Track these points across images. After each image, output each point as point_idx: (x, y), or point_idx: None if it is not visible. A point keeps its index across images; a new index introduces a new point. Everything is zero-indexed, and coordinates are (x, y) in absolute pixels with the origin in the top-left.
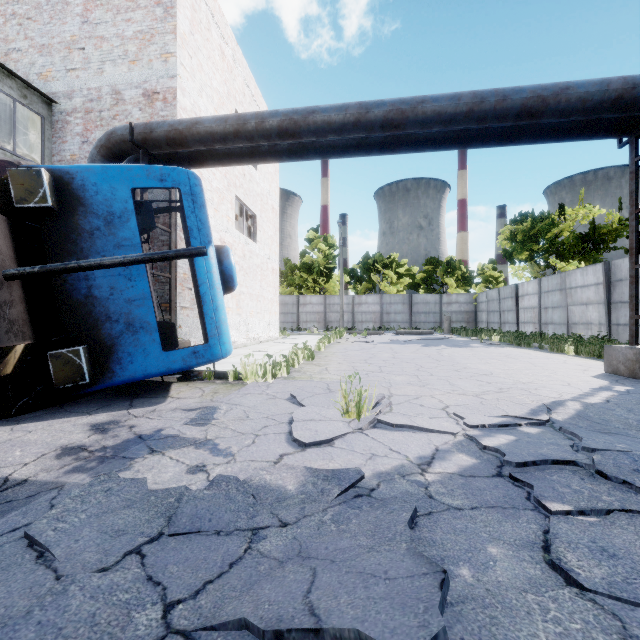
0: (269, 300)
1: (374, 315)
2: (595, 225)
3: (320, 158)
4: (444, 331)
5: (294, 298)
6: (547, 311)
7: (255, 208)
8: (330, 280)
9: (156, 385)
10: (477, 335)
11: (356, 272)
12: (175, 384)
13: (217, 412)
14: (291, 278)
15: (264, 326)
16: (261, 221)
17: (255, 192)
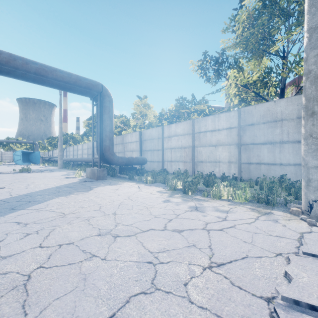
0: None
1: (10, 157)
2: None
3: None
4: None
5: None
6: None
7: None
8: None
9: None
10: None
11: (3, 143)
12: None
13: None
14: None
15: None
16: None
17: None
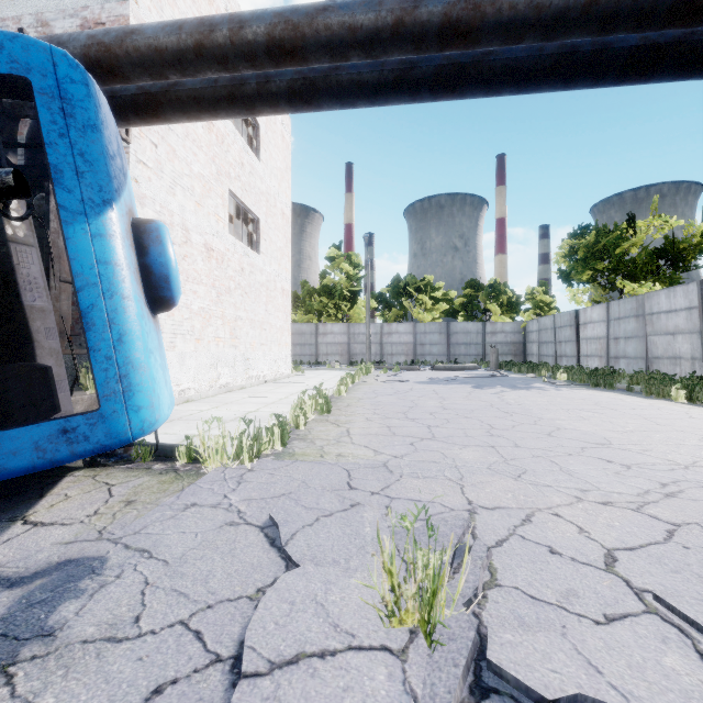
0: (278, 328)
1: (406, 347)
2: (674, 238)
3: (338, 105)
4: (490, 366)
5: (312, 327)
6: (618, 342)
7: (258, 210)
8: (355, 306)
9: (35, 478)
10: (534, 371)
11: (385, 297)
12: (73, 475)
13: (73, 593)
14: (309, 303)
15: (271, 361)
16: (267, 227)
17: (258, 189)
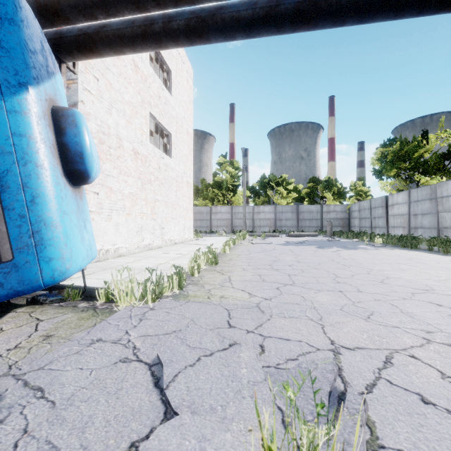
0: (184, 208)
1: (269, 221)
2: None
3: (222, 37)
4: (327, 234)
5: (208, 208)
6: (416, 217)
7: (170, 128)
8: (235, 194)
9: None
10: (357, 237)
11: (255, 189)
12: (16, 311)
13: None
14: (206, 193)
15: (179, 230)
16: (176, 140)
17: (170, 114)
